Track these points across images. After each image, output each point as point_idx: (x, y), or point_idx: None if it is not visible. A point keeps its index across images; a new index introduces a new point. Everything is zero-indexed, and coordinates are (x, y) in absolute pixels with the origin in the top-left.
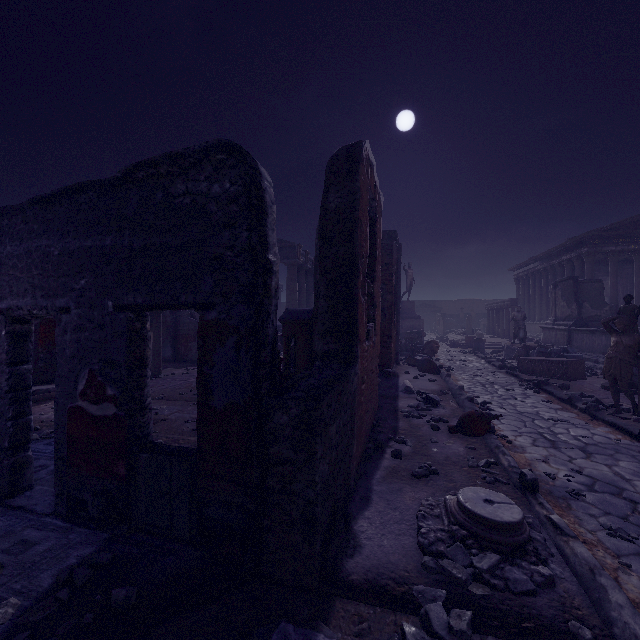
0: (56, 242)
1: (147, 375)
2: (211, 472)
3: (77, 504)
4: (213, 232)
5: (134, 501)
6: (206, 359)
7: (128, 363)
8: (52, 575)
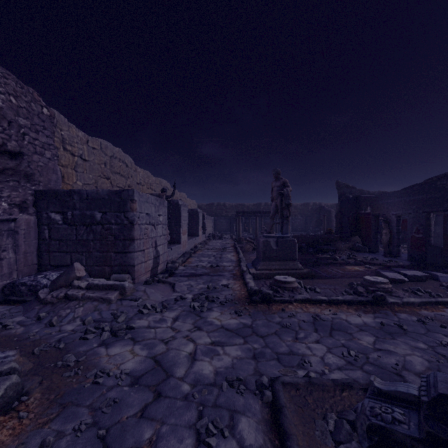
0: (407, 198)
1: (431, 228)
2: (446, 250)
3: (412, 258)
4: (447, 193)
5: (427, 257)
6: (445, 223)
7: (425, 225)
8: (408, 264)
